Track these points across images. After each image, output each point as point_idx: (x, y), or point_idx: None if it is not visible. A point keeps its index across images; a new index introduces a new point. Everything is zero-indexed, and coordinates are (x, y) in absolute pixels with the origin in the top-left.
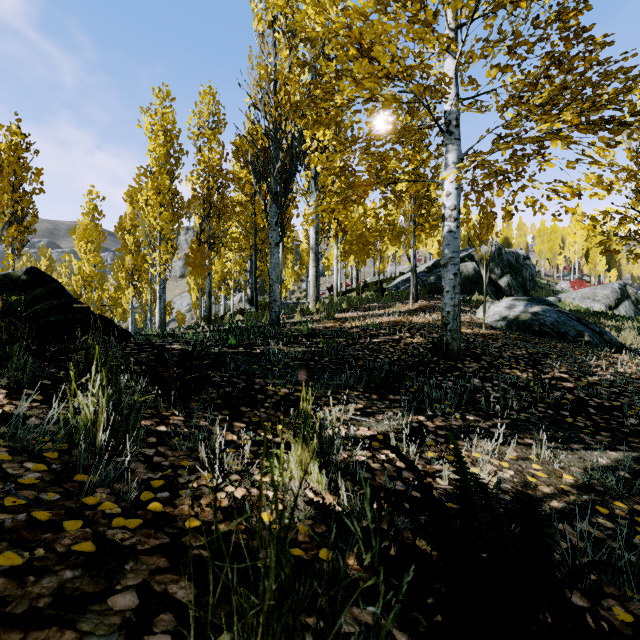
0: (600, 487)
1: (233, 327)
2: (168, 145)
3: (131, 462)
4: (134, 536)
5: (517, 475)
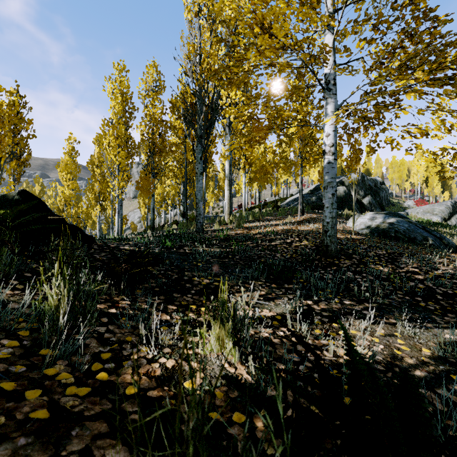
0: (452, 359)
1: (170, 233)
2: (124, 103)
3: (86, 339)
4: (83, 403)
5: (386, 348)
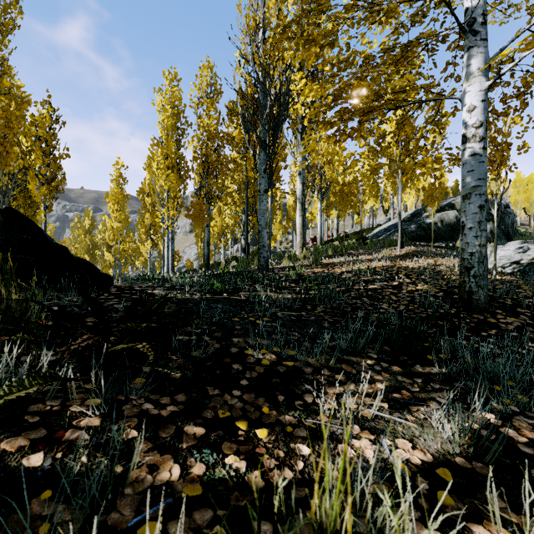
0: None
1: (224, 272)
2: (174, 117)
3: None
4: None
5: None
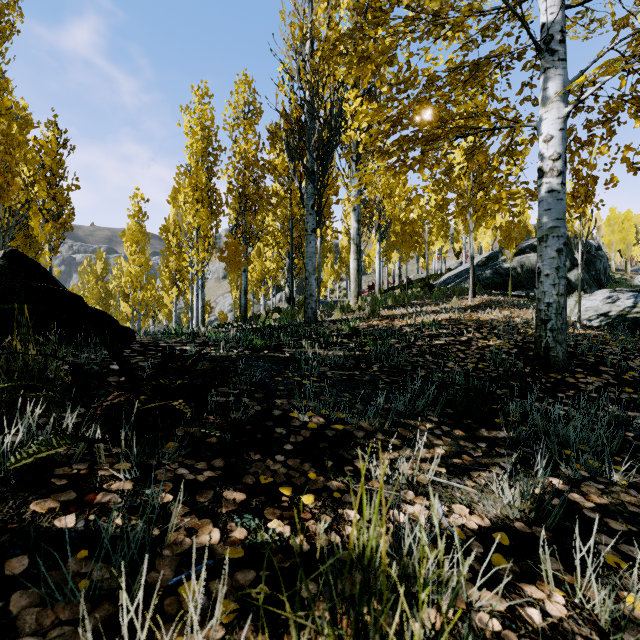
0: None
1: (265, 326)
2: (205, 141)
3: None
4: None
5: None
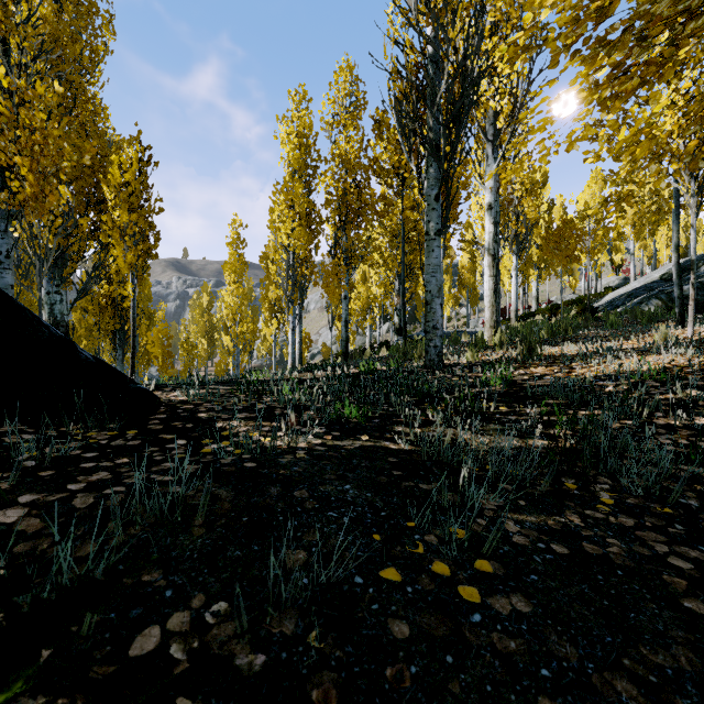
0: None
1: (368, 371)
2: (302, 149)
3: None
4: None
5: None
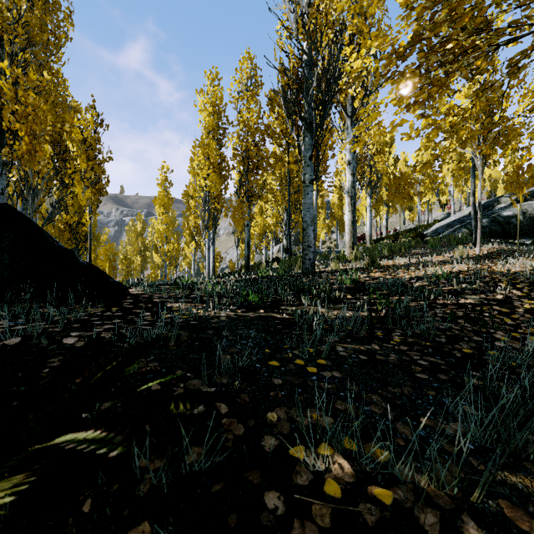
0: None
1: (263, 276)
2: (215, 115)
3: None
4: None
5: None
